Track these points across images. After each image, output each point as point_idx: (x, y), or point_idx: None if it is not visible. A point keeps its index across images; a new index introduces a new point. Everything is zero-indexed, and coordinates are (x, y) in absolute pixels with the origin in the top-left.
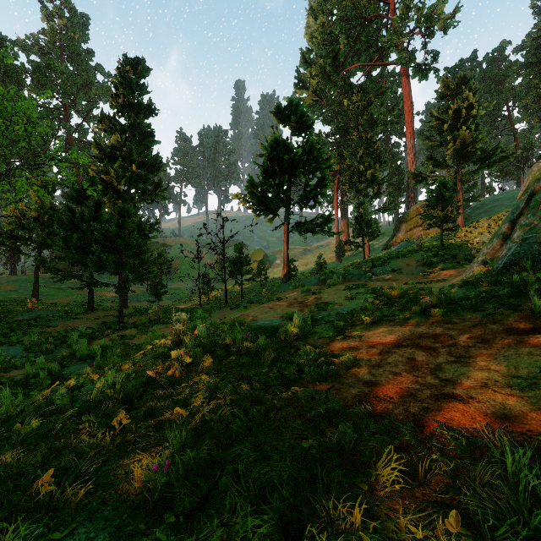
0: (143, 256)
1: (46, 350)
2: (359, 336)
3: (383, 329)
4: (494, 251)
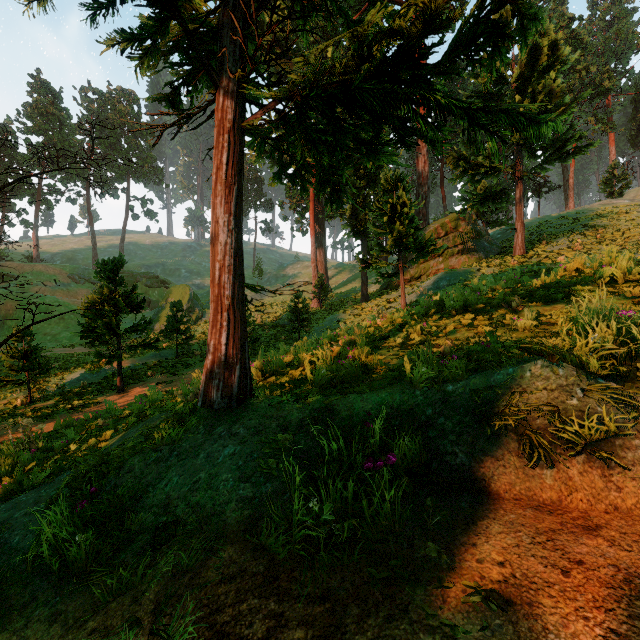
0: None
1: None
2: None
3: None
4: None
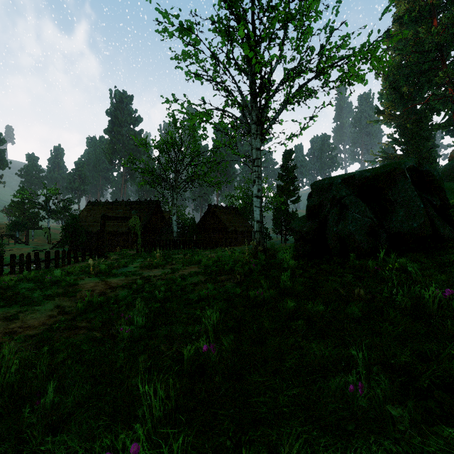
0: None
1: None
2: None
3: None
4: None
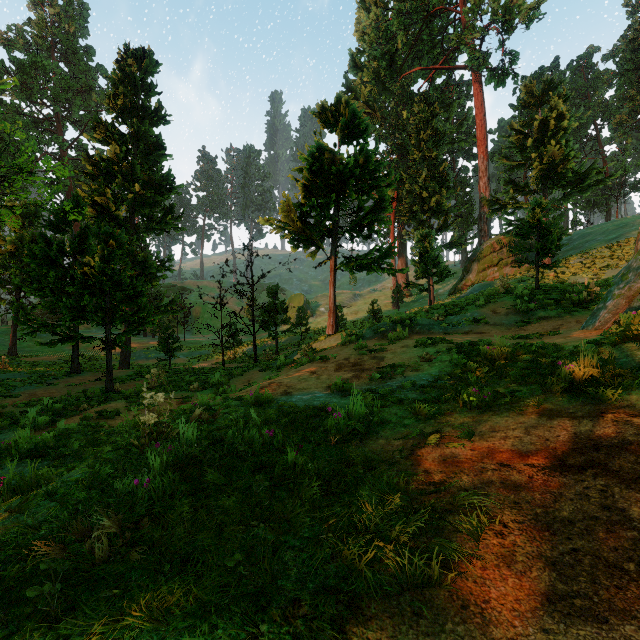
0: (140, 300)
1: None
2: (468, 434)
3: (506, 420)
4: (633, 292)
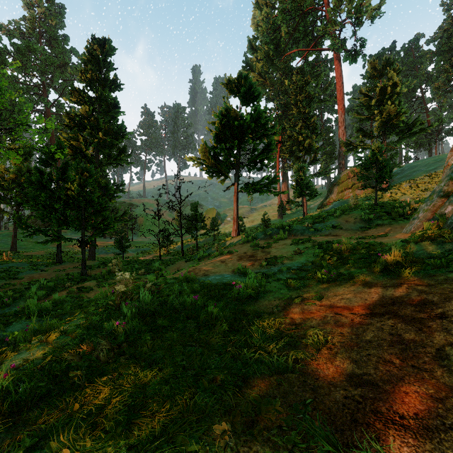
0: (104, 213)
1: (3, 303)
2: (319, 297)
3: (343, 289)
4: (435, 207)
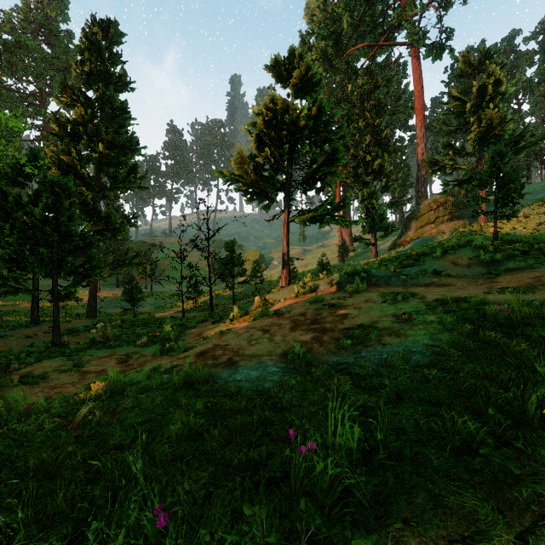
0: (88, 251)
1: None
2: None
3: None
4: None
